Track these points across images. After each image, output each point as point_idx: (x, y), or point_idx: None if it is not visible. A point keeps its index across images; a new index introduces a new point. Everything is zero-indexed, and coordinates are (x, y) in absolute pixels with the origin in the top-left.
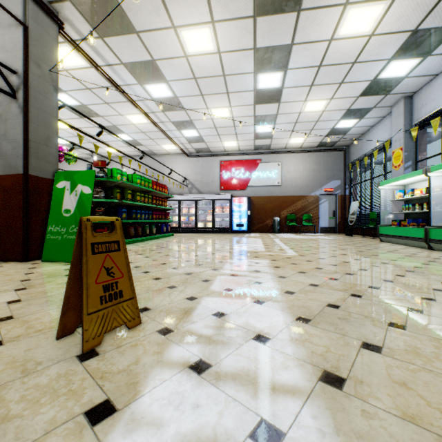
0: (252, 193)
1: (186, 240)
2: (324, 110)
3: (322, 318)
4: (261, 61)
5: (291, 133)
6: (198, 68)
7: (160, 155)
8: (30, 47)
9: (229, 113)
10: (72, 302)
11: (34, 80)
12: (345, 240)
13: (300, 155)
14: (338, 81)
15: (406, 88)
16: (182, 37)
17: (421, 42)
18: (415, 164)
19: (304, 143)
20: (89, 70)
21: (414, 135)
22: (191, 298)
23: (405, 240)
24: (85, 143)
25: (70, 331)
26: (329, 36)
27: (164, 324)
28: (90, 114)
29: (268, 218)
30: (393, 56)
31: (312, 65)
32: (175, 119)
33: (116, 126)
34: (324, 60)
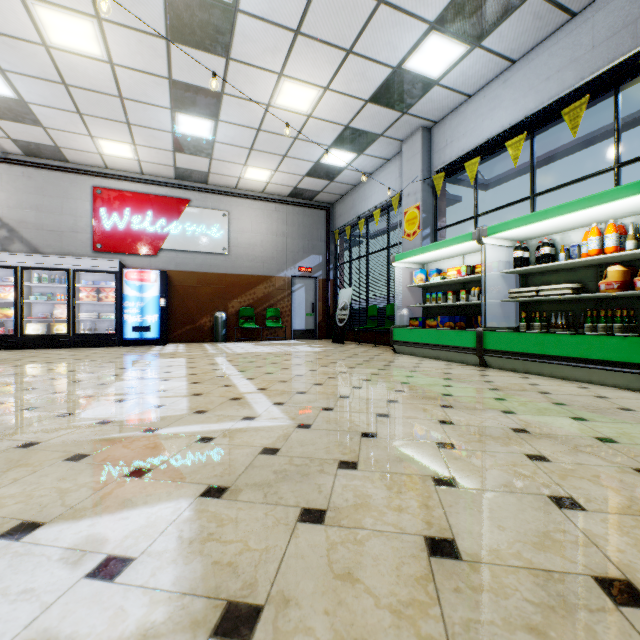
0: (171, 263)
1: None
2: (310, 113)
3: None
4: None
5: (249, 155)
6: None
7: None
8: None
9: (99, 44)
10: None
11: None
12: (345, 353)
13: (263, 204)
14: (346, 45)
15: (430, 108)
16: None
17: (482, 3)
18: (434, 234)
19: (269, 183)
20: None
21: (438, 185)
22: None
23: (440, 351)
24: None
25: None
26: None
27: None
28: None
29: (204, 314)
30: (438, 18)
31: None
32: None
33: None
34: None
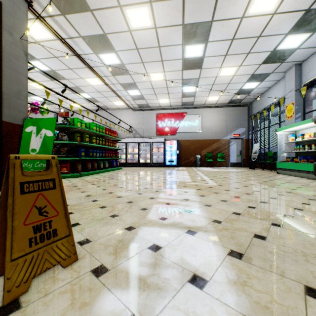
0: (180, 137)
1: (130, 172)
2: (234, 74)
3: (254, 251)
4: (188, 35)
5: (209, 93)
6: (139, 41)
7: (112, 109)
8: (3, 18)
9: (163, 77)
10: (2, 243)
11: (6, 45)
12: (250, 172)
13: (216, 109)
14: (246, 52)
15: (297, 57)
16: (127, 15)
17: (312, 20)
18: (303, 115)
19: (218, 100)
20: (55, 42)
21: (303, 93)
22: (130, 227)
23: (298, 173)
24: (56, 100)
25: (0, 272)
26: (241, 14)
27: (100, 260)
28: (59, 77)
29: (192, 156)
30: (289, 31)
31: (227, 38)
32: (123, 81)
33: (78, 86)
34: (236, 34)
